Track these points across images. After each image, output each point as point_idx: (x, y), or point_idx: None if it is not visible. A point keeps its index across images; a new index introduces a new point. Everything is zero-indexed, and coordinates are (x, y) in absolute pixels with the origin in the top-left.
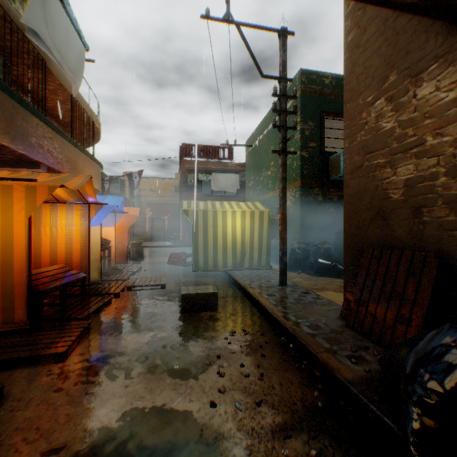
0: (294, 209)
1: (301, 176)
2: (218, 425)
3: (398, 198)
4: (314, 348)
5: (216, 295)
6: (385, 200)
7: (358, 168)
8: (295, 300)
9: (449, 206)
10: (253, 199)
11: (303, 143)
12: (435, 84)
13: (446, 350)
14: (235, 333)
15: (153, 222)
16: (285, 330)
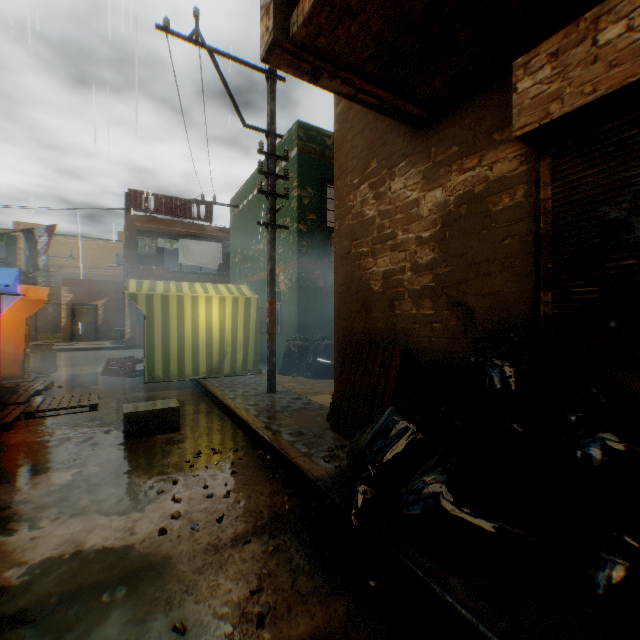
0: (290, 296)
1: (299, 255)
2: (168, 550)
3: (378, 290)
4: (291, 455)
5: (178, 411)
6: (369, 291)
7: (347, 254)
8: (282, 408)
9: (413, 300)
10: (240, 280)
11: (301, 213)
12: (404, 181)
13: (386, 429)
14: (201, 454)
15: (77, 310)
16: (263, 442)
